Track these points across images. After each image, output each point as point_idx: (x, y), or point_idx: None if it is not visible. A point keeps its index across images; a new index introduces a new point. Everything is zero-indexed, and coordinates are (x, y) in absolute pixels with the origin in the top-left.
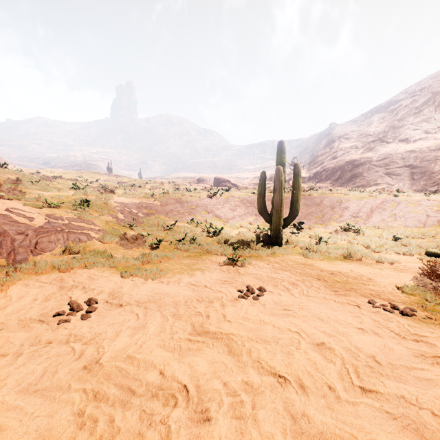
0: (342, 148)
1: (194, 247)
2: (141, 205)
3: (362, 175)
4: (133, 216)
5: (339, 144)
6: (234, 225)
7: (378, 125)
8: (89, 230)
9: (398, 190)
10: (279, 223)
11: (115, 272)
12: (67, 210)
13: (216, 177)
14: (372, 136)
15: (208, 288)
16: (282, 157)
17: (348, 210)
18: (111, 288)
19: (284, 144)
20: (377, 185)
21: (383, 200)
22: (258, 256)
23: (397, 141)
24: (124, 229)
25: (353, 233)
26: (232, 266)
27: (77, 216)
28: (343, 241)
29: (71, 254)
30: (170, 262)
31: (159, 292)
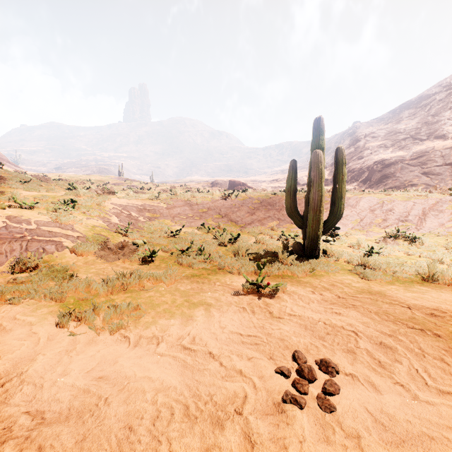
0: (368, 147)
1: (202, 261)
2: (143, 208)
3: (394, 175)
4: (132, 220)
5: (365, 143)
6: (252, 231)
7: (409, 122)
8: (62, 237)
9: (451, 188)
10: (317, 228)
11: (56, 312)
12: (43, 212)
13: (231, 180)
14: (402, 133)
15: (215, 359)
16: (320, 138)
17: (392, 212)
18: (13, 359)
19: (322, 121)
20: (414, 186)
21: (437, 200)
22: (292, 276)
23: (432, 138)
24: (115, 236)
25: (404, 241)
26: (257, 297)
27: (53, 219)
28: (397, 252)
29: (25, 272)
30: (158, 288)
31: (109, 374)
